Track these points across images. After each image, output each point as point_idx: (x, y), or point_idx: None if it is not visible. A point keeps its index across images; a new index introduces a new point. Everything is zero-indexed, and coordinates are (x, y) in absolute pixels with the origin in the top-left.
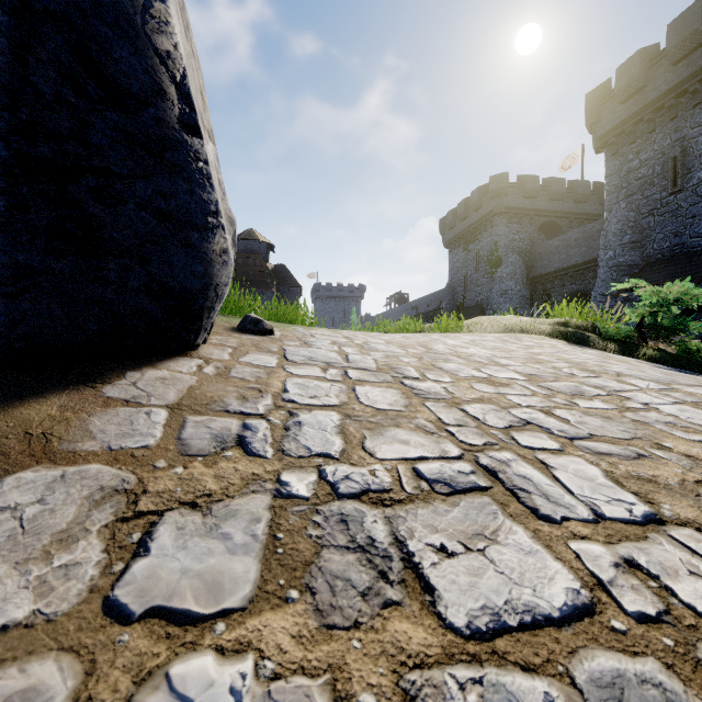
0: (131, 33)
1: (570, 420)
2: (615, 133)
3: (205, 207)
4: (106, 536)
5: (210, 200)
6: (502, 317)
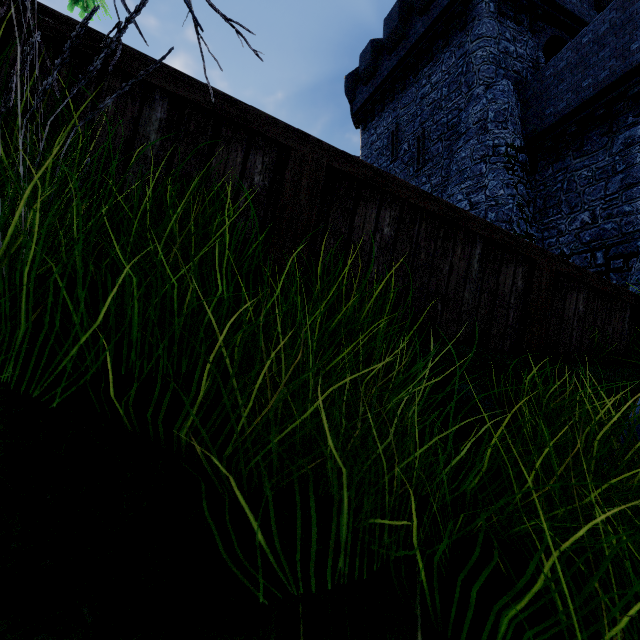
0: None
1: None
2: (363, 110)
3: None
4: None
5: None
6: None
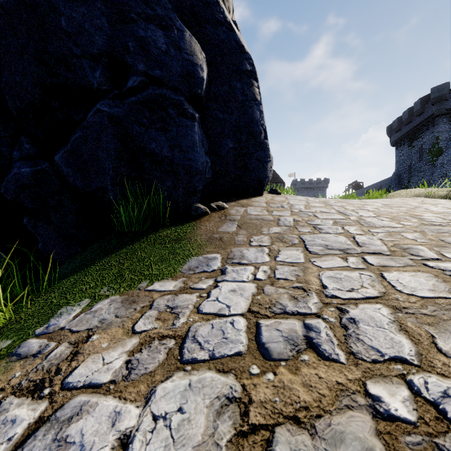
0: (257, 123)
1: (381, 209)
2: None
3: (267, 156)
4: (266, 212)
5: (268, 154)
6: (415, 189)
